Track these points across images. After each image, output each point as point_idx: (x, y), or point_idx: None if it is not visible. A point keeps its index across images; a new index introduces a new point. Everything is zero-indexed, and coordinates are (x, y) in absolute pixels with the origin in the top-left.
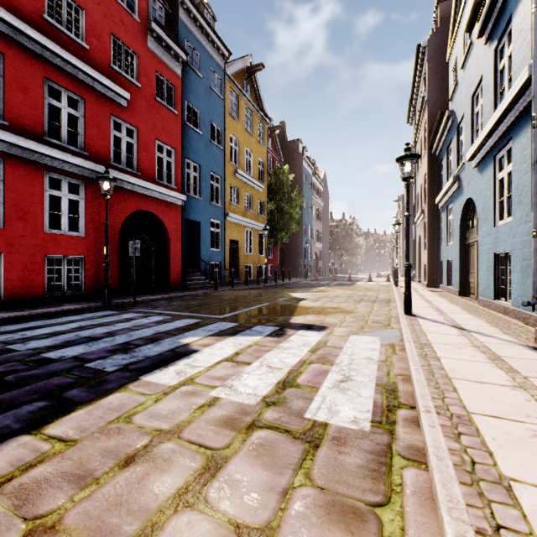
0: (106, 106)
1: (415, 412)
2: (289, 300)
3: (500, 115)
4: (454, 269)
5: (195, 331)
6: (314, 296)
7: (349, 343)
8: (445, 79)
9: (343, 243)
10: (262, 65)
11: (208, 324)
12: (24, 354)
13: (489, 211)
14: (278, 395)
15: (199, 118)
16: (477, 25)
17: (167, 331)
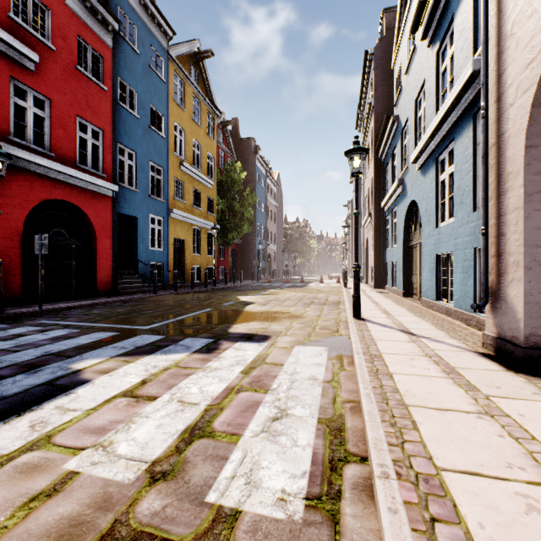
0: (2, 64)
1: (368, 468)
2: (235, 305)
3: (443, 114)
4: (398, 271)
5: (101, 349)
6: (263, 299)
7: (292, 357)
8: (390, 87)
9: (297, 245)
10: (211, 52)
11: (125, 338)
12: None
13: (432, 213)
14: (176, 456)
15: (135, 99)
16: (420, 30)
17: (60, 352)
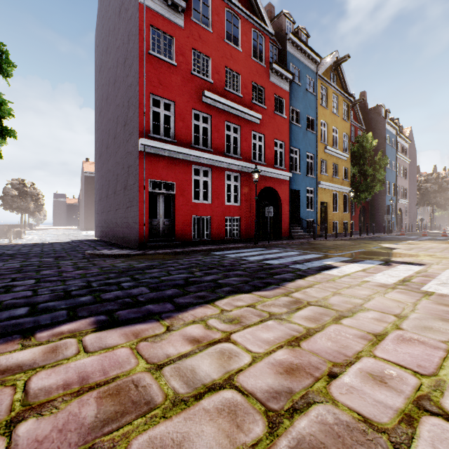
0: (249, 126)
1: None
2: (381, 248)
3: None
4: None
5: (326, 259)
6: (405, 247)
7: (446, 272)
8: None
9: (434, 198)
10: (347, 57)
11: (331, 257)
12: (255, 261)
13: None
14: (401, 283)
15: (299, 115)
16: None
17: (310, 258)
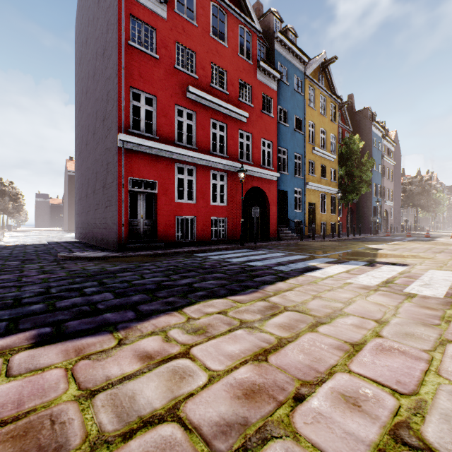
0: (236, 125)
1: None
2: (367, 249)
3: None
4: None
5: (311, 260)
6: (390, 247)
7: (428, 273)
8: None
9: (418, 200)
10: (335, 58)
11: (316, 258)
12: (238, 263)
13: None
14: (384, 285)
15: (287, 115)
16: None
17: (294, 260)
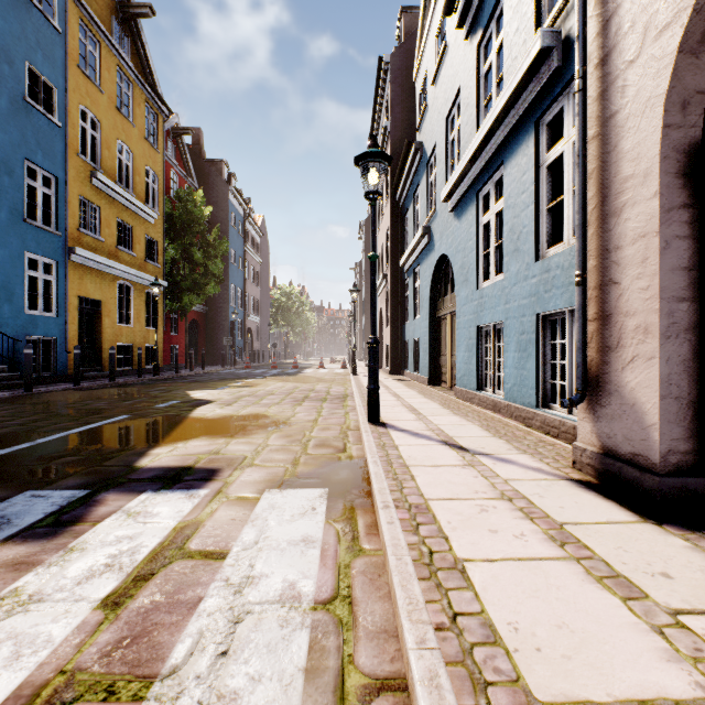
0: None
1: None
2: (177, 406)
3: (492, 123)
4: (423, 351)
5: None
6: (230, 395)
7: (252, 527)
8: (411, 111)
9: (290, 318)
10: (150, 9)
11: None
12: None
13: (471, 269)
14: None
15: None
16: (453, 20)
17: None
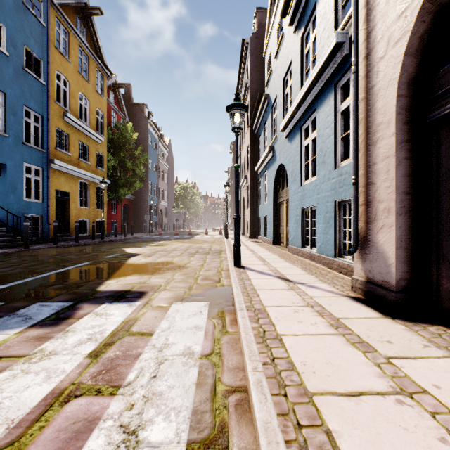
0: None
1: None
2: (118, 257)
3: (309, 85)
4: (269, 223)
5: None
6: (150, 251)
7: (166, 320)
8: (262, 73)
9: (186, 203)
10: (99, 10)
11: None
12: None
13: (297, 173)
14: None
15: (4, 34)
16: (287, 19)
17: None
